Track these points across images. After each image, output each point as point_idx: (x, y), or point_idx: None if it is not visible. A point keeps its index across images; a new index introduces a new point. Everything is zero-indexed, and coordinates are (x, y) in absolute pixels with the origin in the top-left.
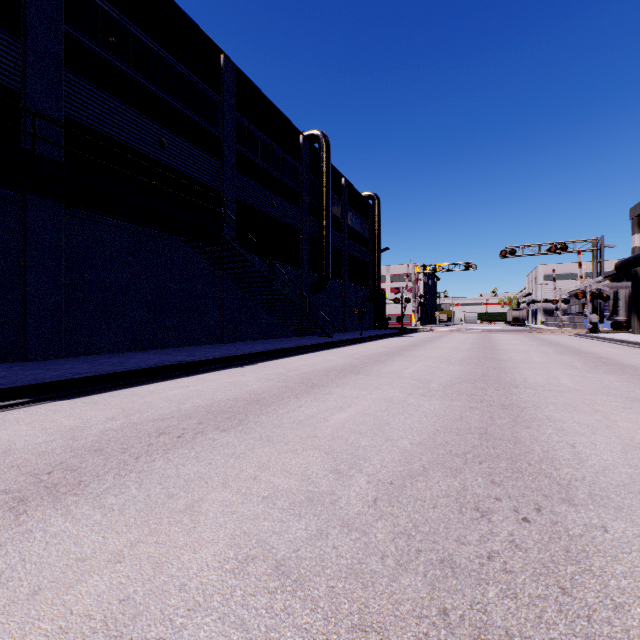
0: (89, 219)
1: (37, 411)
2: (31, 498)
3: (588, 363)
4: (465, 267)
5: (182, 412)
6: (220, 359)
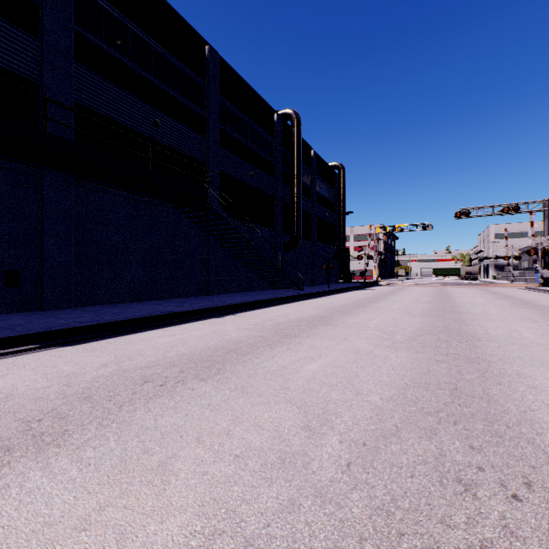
0: (95, 189)
1: (43, 356)
2: (17, 448)
3: (546, 316)
4: (422, 227)
5: (167, 360)
6: (204, 310)
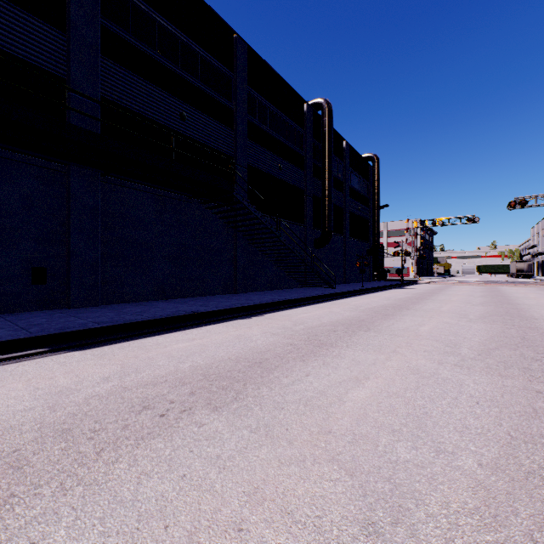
0: (121, 185)
1: (46, 363)
2: None
3: None
4: (467, 220)
5: (178, 374)
6: (229, 310)
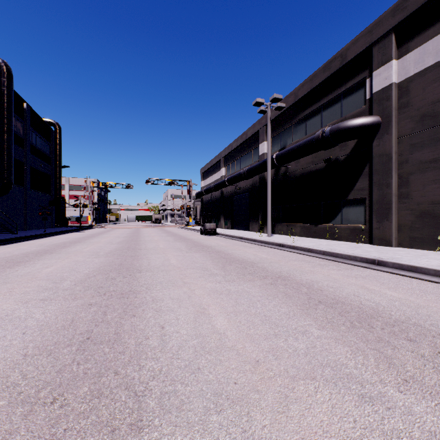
0: None
1: None
2: None
3: (175, 239)
4: (126, 186)
5: None
6: None
